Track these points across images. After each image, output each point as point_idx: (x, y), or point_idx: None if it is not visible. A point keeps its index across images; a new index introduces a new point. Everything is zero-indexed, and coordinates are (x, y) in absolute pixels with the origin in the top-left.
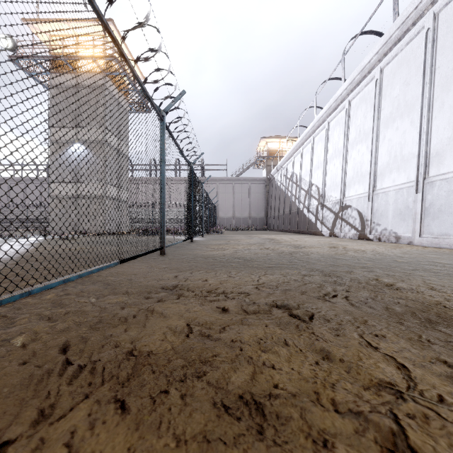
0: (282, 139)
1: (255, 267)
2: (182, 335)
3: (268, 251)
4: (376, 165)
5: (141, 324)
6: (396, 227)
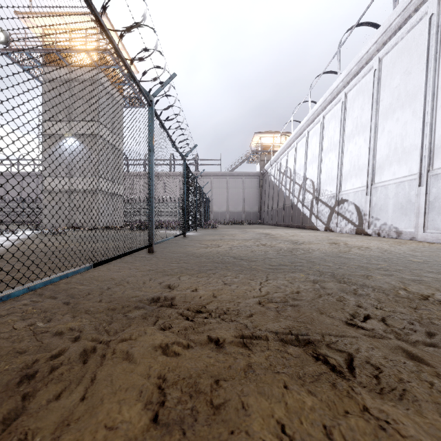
0: (276, 134)
1: (254, 269)
2: (146, 413)
3: (265, 248)
4: (375, 158)
5: (89, 378)
6: (397, 222)
